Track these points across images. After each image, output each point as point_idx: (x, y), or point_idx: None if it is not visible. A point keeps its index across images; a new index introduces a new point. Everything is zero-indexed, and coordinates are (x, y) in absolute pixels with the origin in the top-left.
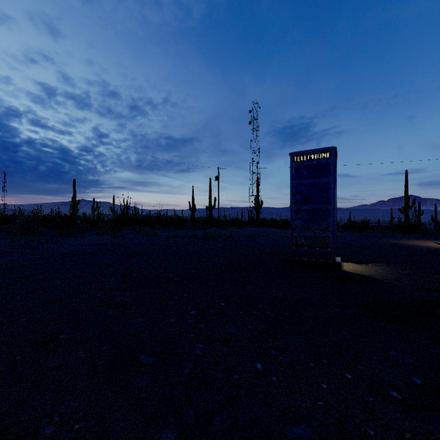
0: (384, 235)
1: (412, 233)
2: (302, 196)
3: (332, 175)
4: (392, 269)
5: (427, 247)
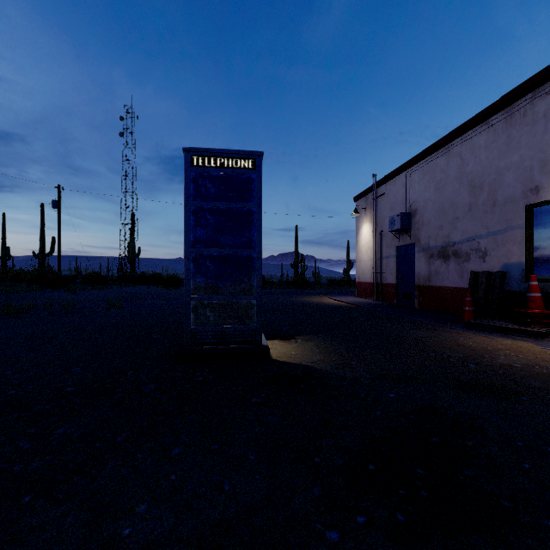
0: (286, 292)
1: (304, 288)
2: (207, 231)
3: (257, 200)
4: (326, 343)
5: (329, 304)
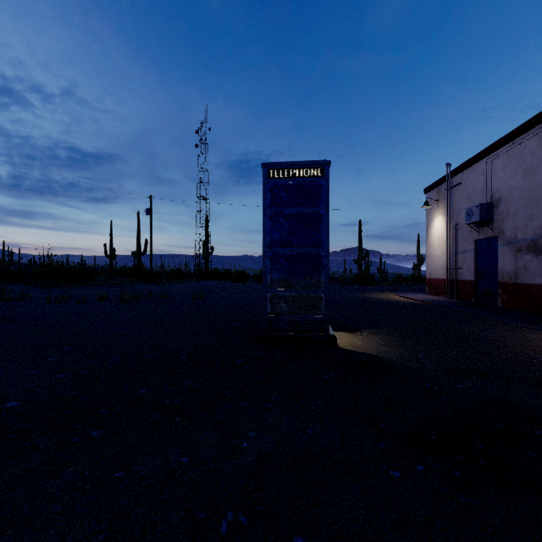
0: (349, 288)
1: (368, 284)
2: (281, 233)
3: (325, 204)
4: (392, 337)
5: (396, 301)
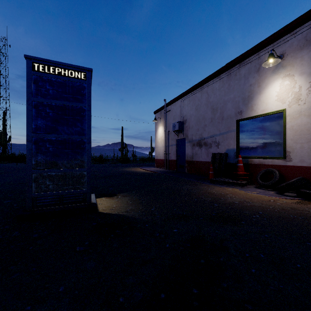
0: (115, 165)
1: (126, 163)
2: (47, 121)
3: (87, 101)
4: (137, 197)
5: (140, 172)
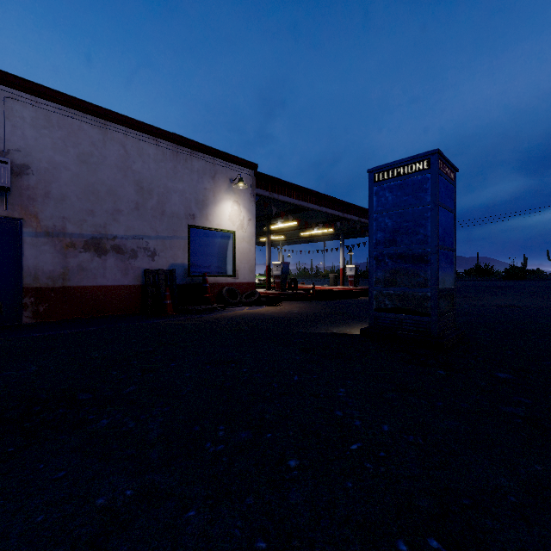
0: None
1: None
2: None
3: None
4: (323, 327)
5: None
